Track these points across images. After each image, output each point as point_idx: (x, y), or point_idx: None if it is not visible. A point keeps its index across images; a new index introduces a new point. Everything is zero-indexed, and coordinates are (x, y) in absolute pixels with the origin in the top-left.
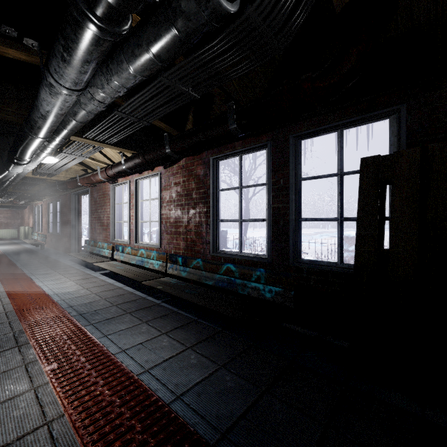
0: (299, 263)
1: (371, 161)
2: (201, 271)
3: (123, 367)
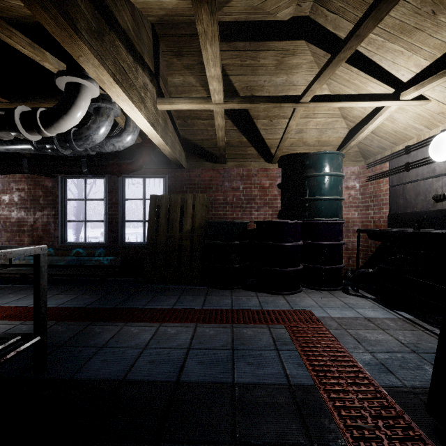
0: (124, 244)
1: (154, 197)
2: (53, 257)
3: (13, 307)
